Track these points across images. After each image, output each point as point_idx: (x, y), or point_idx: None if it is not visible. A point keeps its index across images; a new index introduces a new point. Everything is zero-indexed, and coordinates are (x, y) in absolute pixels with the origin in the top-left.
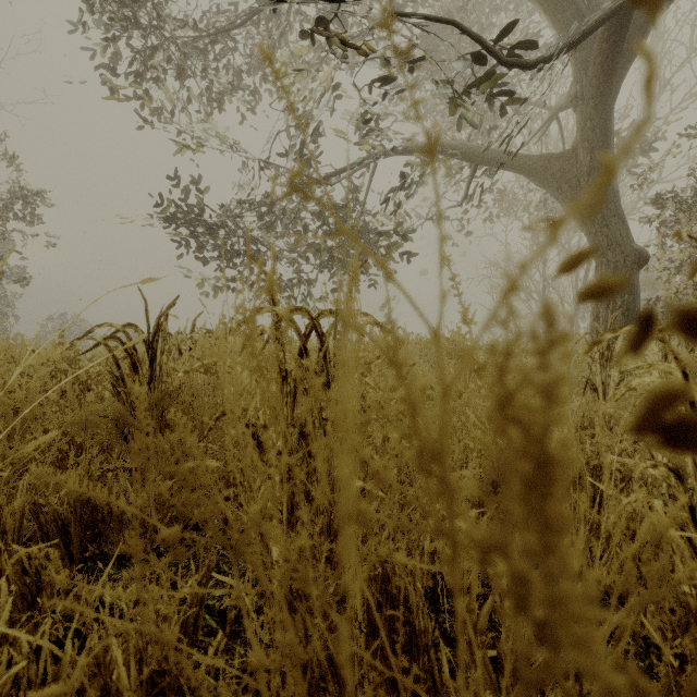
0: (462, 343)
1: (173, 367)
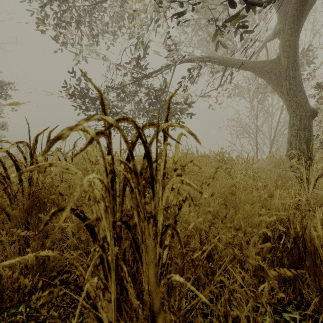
0: (224, 157)
1: (50, 169)
